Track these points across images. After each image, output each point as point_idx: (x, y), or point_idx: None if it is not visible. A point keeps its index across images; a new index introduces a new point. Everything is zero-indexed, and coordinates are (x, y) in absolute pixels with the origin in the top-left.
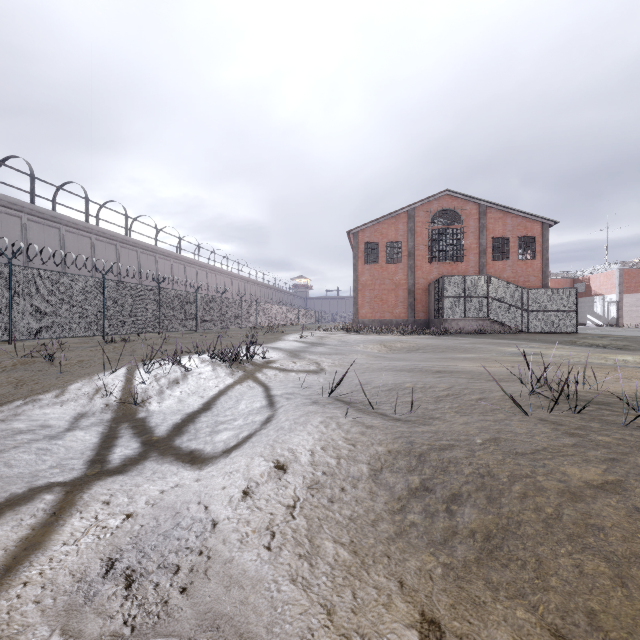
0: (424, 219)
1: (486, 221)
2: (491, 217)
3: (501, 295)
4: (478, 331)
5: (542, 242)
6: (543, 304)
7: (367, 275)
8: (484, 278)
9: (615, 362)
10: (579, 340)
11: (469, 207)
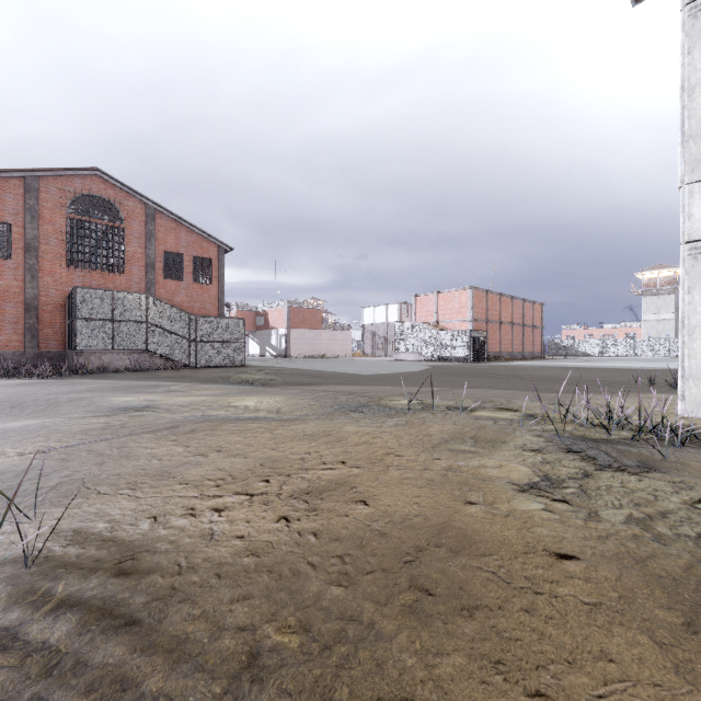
0: (58, 200)
1: (155, 228)
2: (162, 224)
3: (164, 321)
4: (132, 368)
5: (219, 267)
6: (213, 334)
7: None
8: (141, 297)
9: (235, 410)
10: (236, 375)
11: (132, 203)
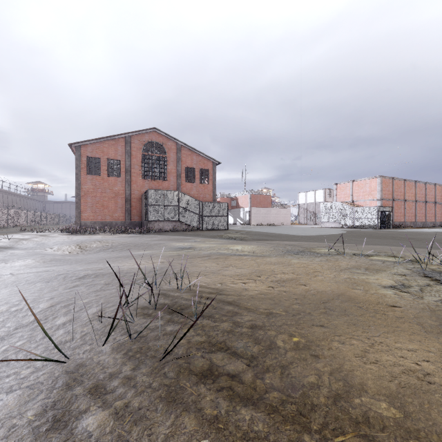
0: (138, 146)
1: (181, 155)
2: (184, 153)
3: (187, 205)
4: (172, 230)
5: (213, 174)
6: (211, 212)
7: (89, 184)
8: (176, 193)
9: (232, 251)
10: (225, 234)
11: (170, 143)
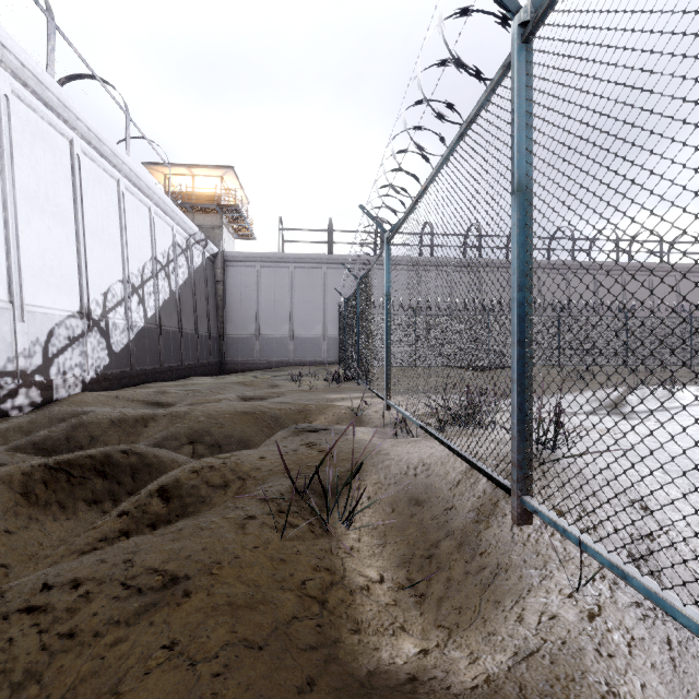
0: None
1: None
2: None
3: None
4: None
5: None
6: None
7: None
8: None
9: None
10: None
11: None
